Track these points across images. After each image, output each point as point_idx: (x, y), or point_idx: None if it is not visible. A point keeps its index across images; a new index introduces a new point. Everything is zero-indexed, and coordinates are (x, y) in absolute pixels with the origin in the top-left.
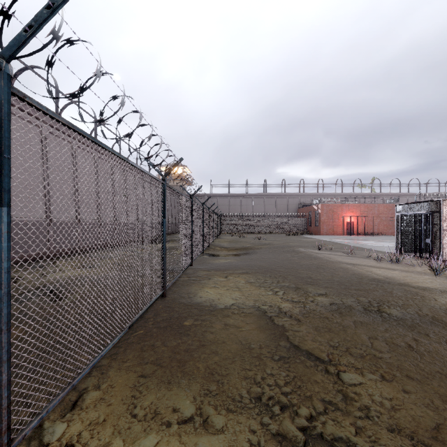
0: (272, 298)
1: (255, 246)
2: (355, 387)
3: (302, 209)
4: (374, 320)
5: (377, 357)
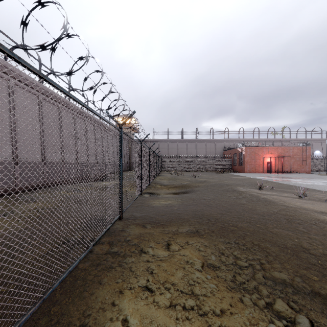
0: None
1: (192, 184)
2: None
3: (227, 152)
4: None
5: None
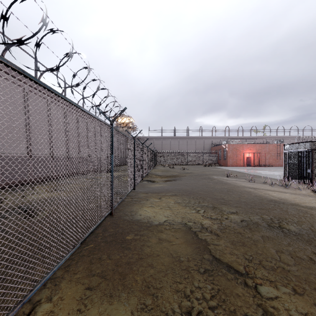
0: (195, 216)
1: (180, 174)
2: (272, 302)
3: (214, 148)
4: (278, 235)
5: (286, 270)
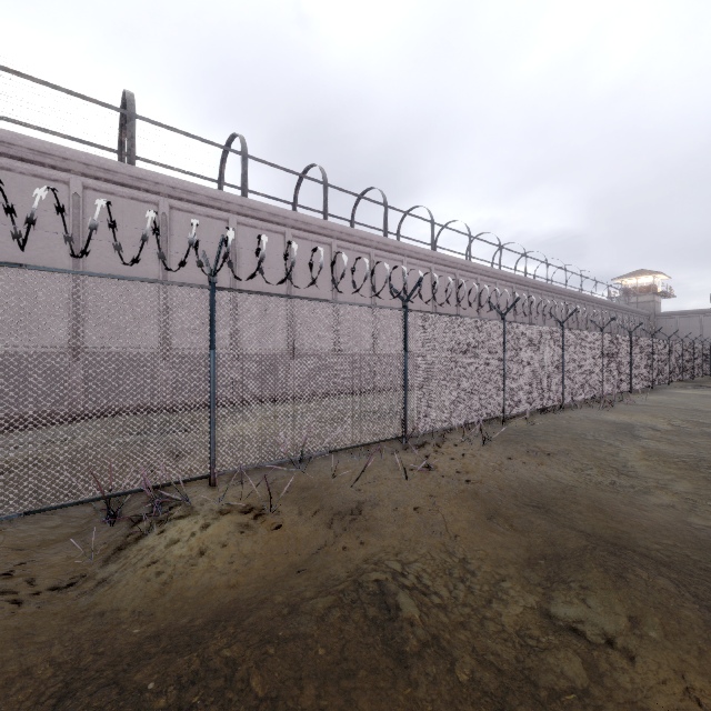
0: None
1: None
2: None
3: None
4: None
5: None
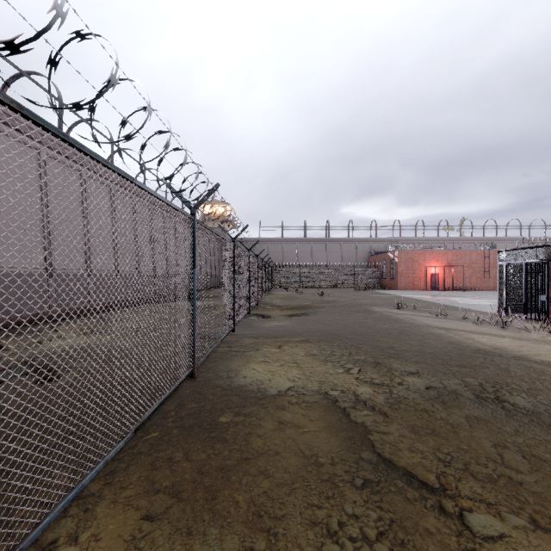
0: (343, 379)
1: (316, 305)
2: (494, 545)
3: (374, 258)
4: (495, 414)
5: (515, 481)
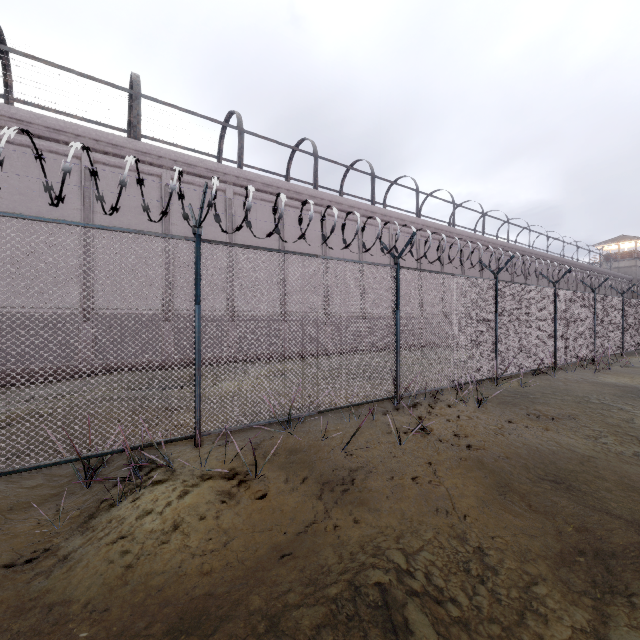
0: None
1: None
2: None
3: None
4: None
5: None
